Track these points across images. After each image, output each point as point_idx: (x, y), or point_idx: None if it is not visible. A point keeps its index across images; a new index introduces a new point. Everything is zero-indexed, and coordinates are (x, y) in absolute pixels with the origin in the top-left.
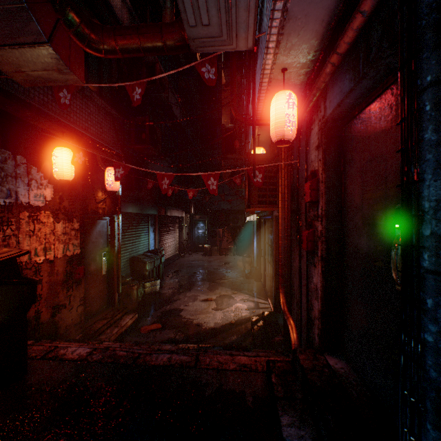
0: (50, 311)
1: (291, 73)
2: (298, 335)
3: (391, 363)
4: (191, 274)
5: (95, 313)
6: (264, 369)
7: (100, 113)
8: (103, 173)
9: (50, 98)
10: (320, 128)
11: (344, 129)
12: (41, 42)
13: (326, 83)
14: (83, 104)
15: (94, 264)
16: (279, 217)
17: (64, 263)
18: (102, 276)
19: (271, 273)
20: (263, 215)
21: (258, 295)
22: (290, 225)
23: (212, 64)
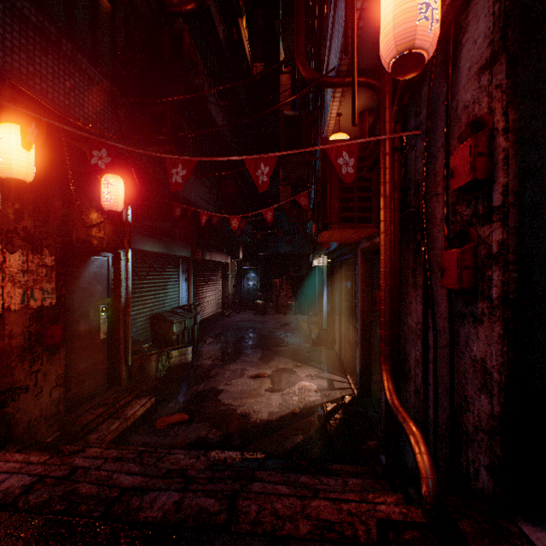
0: None
1: None
2: (431, 459)
3: None
4: (237, 339)
5: (87, 396)
6: (372, 538)
7: (93, 90)
8: (99, 184)
9: None
10: (501, 14)
11: None
12: None
13: None
14: (61, 68)
15: (85, 322)
16: (380, 238)
17: (24, 319)
18: (100, 341)
19: (353, 337)
20: (339, 254)
21: (332, 370)
22: (399, 254)
23: None
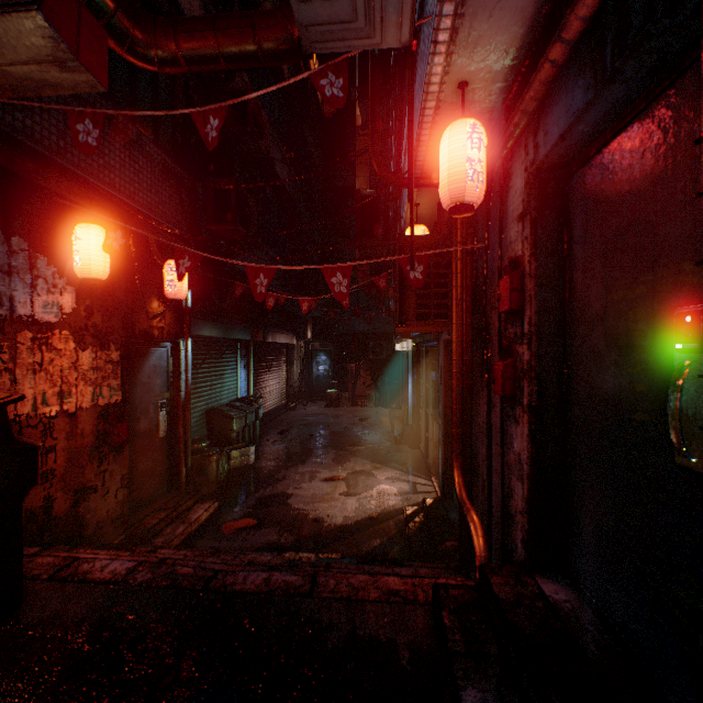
0: (70, 497)
1: (474, 91)
2: (486, 541)
3: (665, 598)
4: (306, 437)
5: (147, 500)
6: (430, 600)
7: (156, 170)
8: (160, 270)
9: (70, 141)
10: (527, 183)
11: (571, 183)
12: (21, 2)
13: (538, 102)
14: (127, 154)
15: (145, 419)
16: (452, 340)
17: (94, 418)
18: (159, 440)
19: (437, 435)
20: (424, 340)
21: (416, 472)
22: (471, 354)
23: (339, 74)
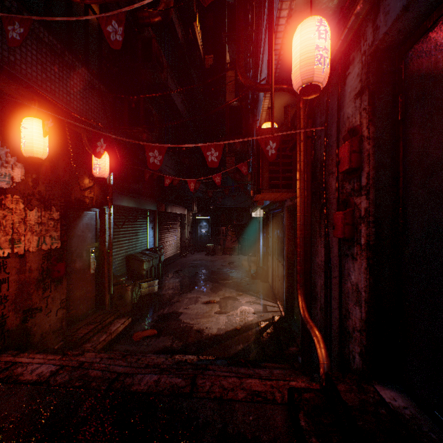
0: (20, 315)
1: None
2: (327, 352)
3: None
4: (192, 274)
5: (81, 317)
6: (285, 400)
7: (87, 87)
8: (90, 157)
9: (18, 58)
10: (365, 63)
11: (406, 57)
12: None
13: None
14: (64, 73)
15: (79, 261)
16: (297, 201)
17: (39, 259)
18: (90, 275)
19: (281, 272)
20: (271, 208)
21: (266, 297)
22: (310, 212)
23: None
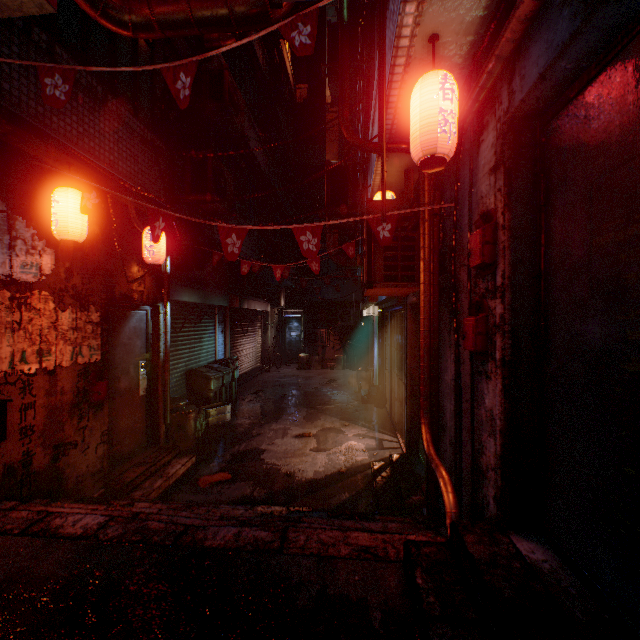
0: (50, 452)
1: (445, 45)
2: (456, 497)
3: None
4: (279, 396)
5: (127, 455)
6: (401, 557)
7: (135, 141)
8: (139, 236)
9: (48, 108)
10: (500, 133)
11: (547, 130)
12: None
13: (515, 44)
14: (106, 124)
15: (125, 378)
16: (420, 300)
17: (74, 376)
18: (139, 398)
19: (403, 394)
20: (389, 305)
21: (382, 429)
22: (438, 314)
23: (309, 25)
